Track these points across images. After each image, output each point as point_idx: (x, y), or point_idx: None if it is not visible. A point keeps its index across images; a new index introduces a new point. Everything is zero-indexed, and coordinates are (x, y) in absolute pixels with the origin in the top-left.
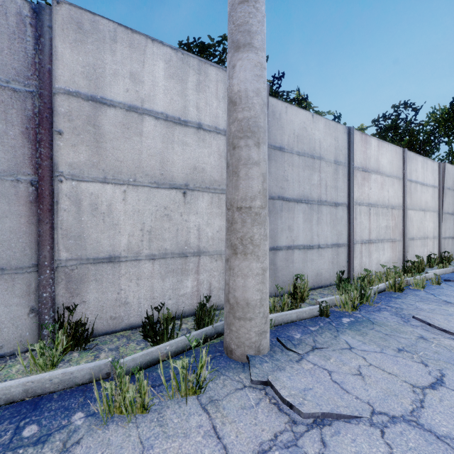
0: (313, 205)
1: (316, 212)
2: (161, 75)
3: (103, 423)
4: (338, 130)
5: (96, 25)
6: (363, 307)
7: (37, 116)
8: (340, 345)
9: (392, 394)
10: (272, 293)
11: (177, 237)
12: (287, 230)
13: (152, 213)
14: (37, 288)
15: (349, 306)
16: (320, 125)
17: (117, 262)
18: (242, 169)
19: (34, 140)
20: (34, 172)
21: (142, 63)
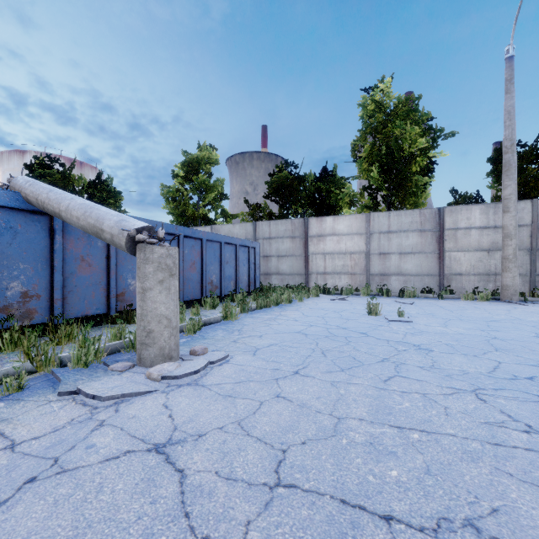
0: None
1: None
2: (477, 215)
3: (464, 300)
4: None
5: (456, 208)
6: None
7: (439, 236)
8: None
9: None
10: None
11: (485, 268)
12: None
13: (474, 260)
14: (439, 280)
15: None
16: None
17: (461, 275)
18: (505, 247)
19: (438, 242)
20: (438, 251)
21: (470, 213)
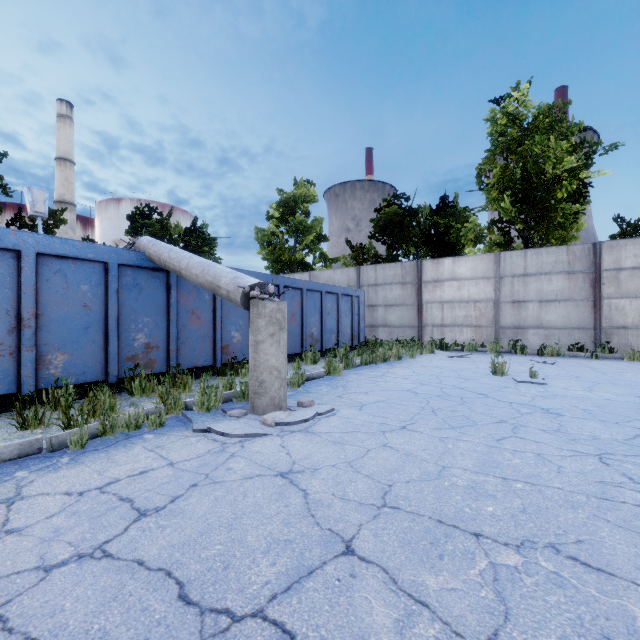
0: None
1: None
2: None
3: (628, 361)
4: None
5: (618, 243)
6: None
7: (594, 279)
8: None
9: None
10: None
11: None
12: None
13: None
14: (594, 335)
15: None
16: None
17: (626, 329)
18: None
19: (593, 287)
20: (593, 297)
21: (639, 249)
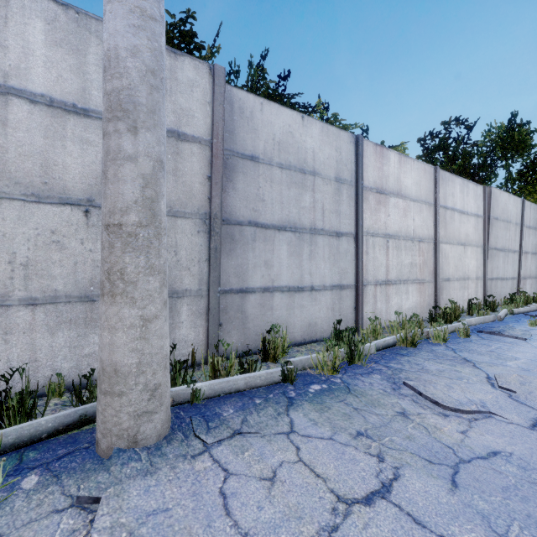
0: (303, 234)
1: (307, 243)
2: (39, 40)
3: None
4: (341, 139)
5: None
6: (352, 368)
7: None
8: (276, 428)
9: (296, 515)
10: (238, 350)
11: (76, 273)
12: (263, 267)
13: (29, 238)
14: None
15: (328, 368)
16: (314, 131)
17: None
18: (110, 166)
19: None
20: None
21: (3, 19)
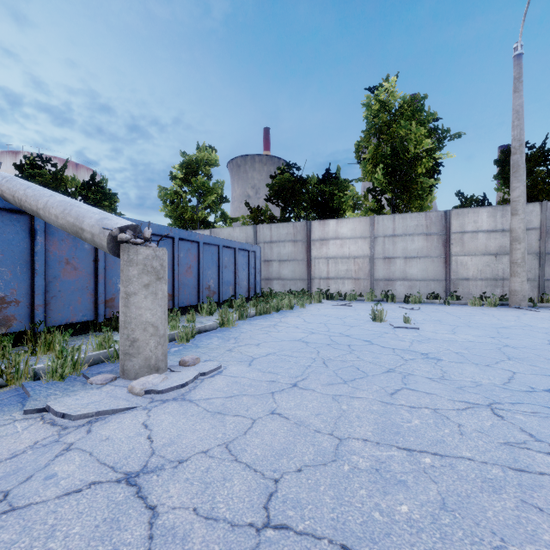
0: None
1: None
2: (485, 218)
3: (471, 306)
4: None
5: (462, 211)
6: None
7: (445, 240)
8: None
9: None
10: None
11: (492, 273)
12: None
13: (481, 264)
14: (445, 286)
15: None
16: None
17: (468, 280)
18: (513, 251)
19: (444, 246)
20: (444, 255)
21: (477, 216)
